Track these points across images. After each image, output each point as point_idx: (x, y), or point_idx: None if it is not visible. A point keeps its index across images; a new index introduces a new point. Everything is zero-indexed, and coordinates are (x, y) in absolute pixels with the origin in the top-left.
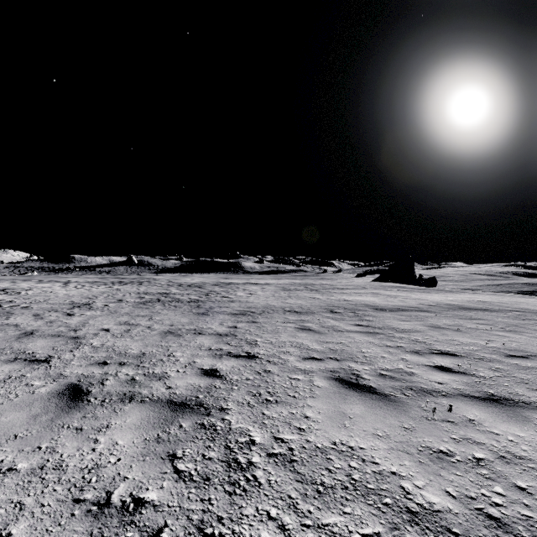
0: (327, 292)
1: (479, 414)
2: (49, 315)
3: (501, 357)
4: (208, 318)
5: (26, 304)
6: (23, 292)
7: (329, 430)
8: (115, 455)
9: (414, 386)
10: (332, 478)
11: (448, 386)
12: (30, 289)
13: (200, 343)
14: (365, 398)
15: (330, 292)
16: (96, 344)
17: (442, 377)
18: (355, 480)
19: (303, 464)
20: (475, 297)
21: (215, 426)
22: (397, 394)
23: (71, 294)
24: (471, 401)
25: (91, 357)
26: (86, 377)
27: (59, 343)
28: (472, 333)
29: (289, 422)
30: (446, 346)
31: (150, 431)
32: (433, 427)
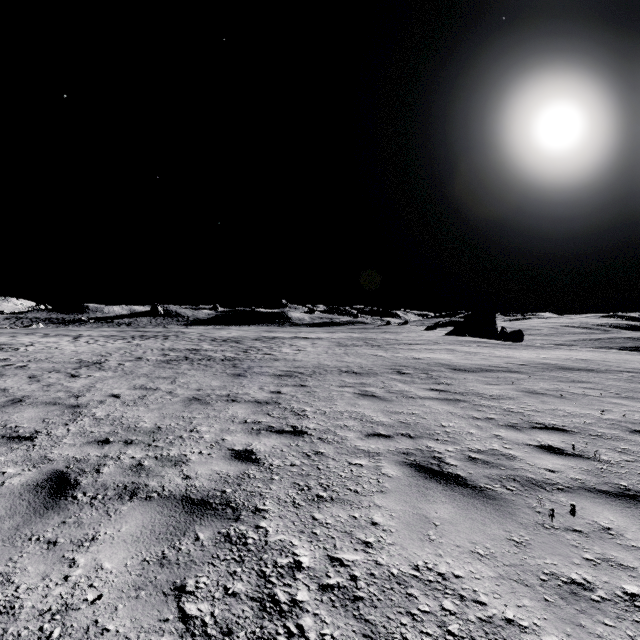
0: (392, 348)
1: (615, 518)
2: (47, 377)
3: (624, 433)
4: (245, 380)
5: (23, 362)
6: (23, 348)
7: (407, 546)
8: (96, 587)
9: (517, 475)
10: (418, 631)
11: (563, 475)
12: (32, 344)
13: (232, 414)
14: (453, 494)
15: (395, 348)
16: (99, 415)
17: (553, 463)
18: (453, 634)
19: (372, 604)
20: (573, 354)
21: (245, 538)
22: (496, 488)
23: (80, 350)
24: (599, 498)
25: (91, 432)
26: (77, 461)
27: (52, 414)
28: (580, 400)
29: (351, 532)
30: (550, 419)
31: (152, 547)
32: (555, 540)
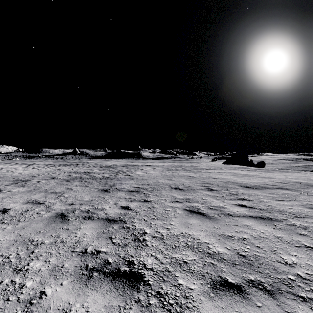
0: (198, 171)
1: None
2: None
3: None
4: (107, 195)
5: None
6: None
7: None
8: None
9: None
10: None
11: None
12: (1, 169)
13: (79, 237)
14: None
15: (199, 171)
16: None
17: None
18: None
19: None
20: (306, 175)
21: None
22: None
23: (24, 172)
24: None
25: None
26: None
27: None
28: None
29: None
30: None
31: None
32: None
